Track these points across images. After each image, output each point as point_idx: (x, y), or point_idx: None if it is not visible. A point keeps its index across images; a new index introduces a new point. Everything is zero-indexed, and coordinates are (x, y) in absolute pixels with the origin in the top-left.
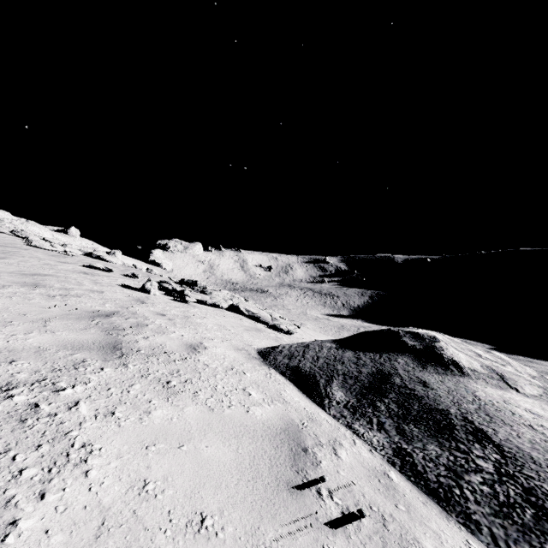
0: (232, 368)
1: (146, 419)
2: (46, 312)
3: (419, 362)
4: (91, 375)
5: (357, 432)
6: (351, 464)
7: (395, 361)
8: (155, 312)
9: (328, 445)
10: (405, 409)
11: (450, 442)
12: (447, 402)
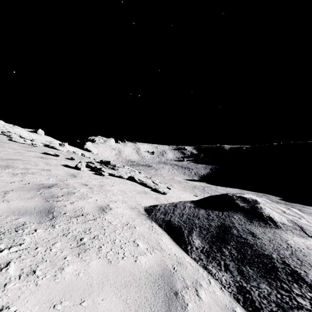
0: (127, 224)
1: (59, 276)
2: (8, 186)
3: (248, 218)
4: (26, 236)
5: (211, 272)
6: (209, 304)
7: (232, 217)
8: (81, 183)
9: (192, 287)
10: (242, 254)
11: (276, 282)
12: (270, 248)
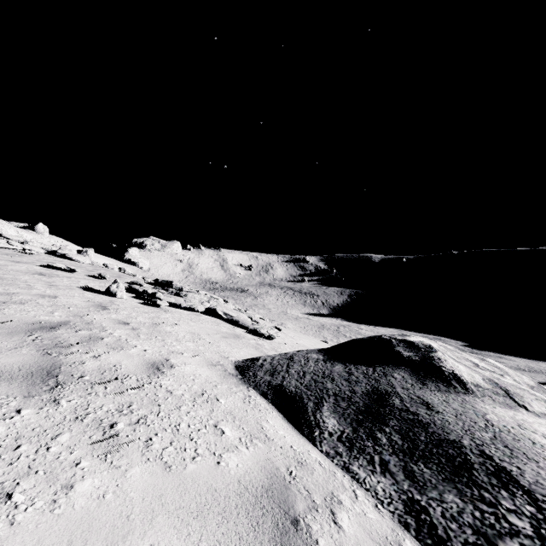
0: (202, 394)
1: (62, 502)
2: None
3: (418, 377)
4: None
5: (357, 477)
6: (356, 537)
7: (391, 377)
8: (116, 321)
9: (324, 507)
10: (410, 441)
11: (471, 488)
12: (457, 430)
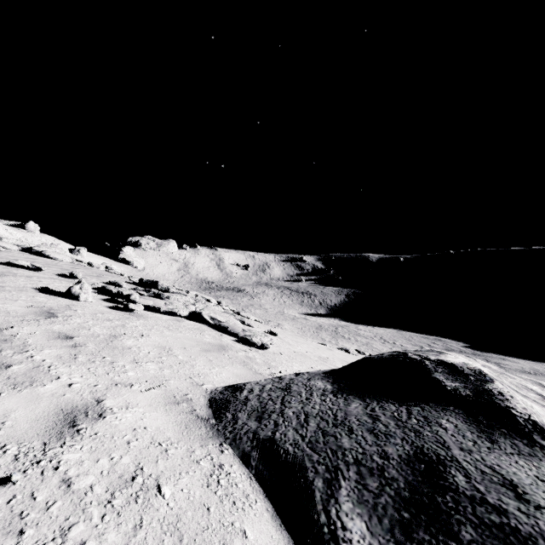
0: (134, 477)
1: None
2: None
3: (480, 427)
4: None
5: None
6: None
7: (438, 426)
8: (55, 334)
9: None
10: None
11: None
12: None
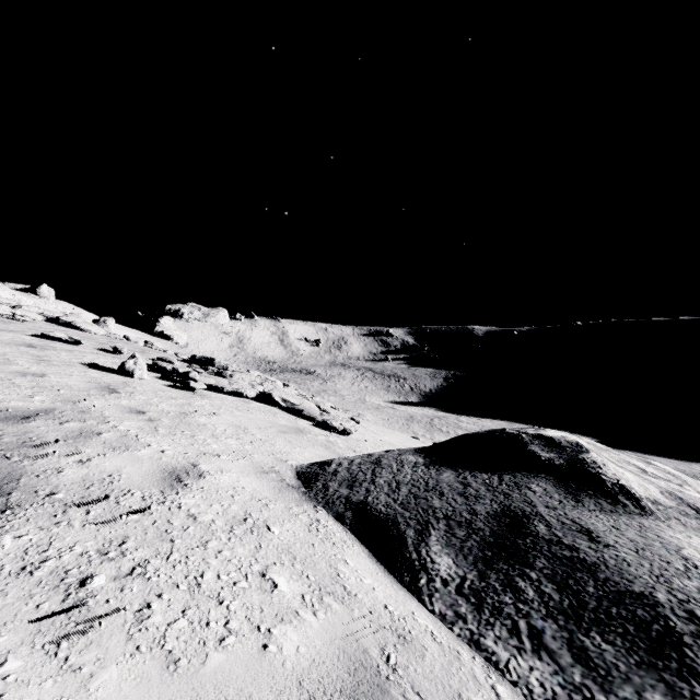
0: (245, 518)
1: None
2: None
3: (568, 490)
4: None
5: (494, 660)
6: None
7: (527, 489)
8: (127, 409)
9: None
10: (573, 595)
11: (689, 682)
12: (644, 575)
